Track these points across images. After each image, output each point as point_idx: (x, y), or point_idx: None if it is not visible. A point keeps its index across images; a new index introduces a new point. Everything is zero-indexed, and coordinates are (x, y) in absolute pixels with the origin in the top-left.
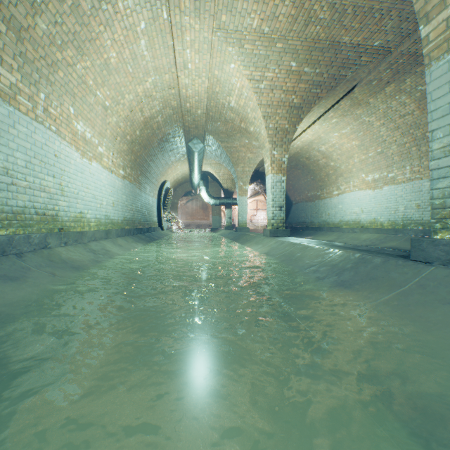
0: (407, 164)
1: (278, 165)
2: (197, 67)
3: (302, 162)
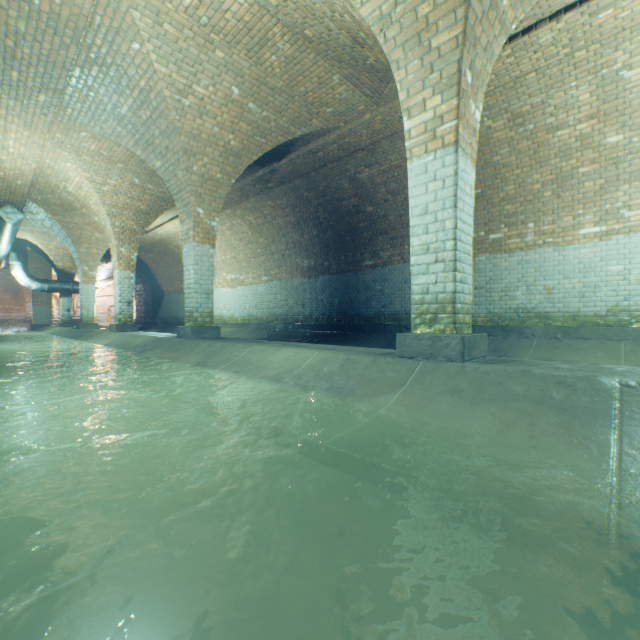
0: (250, 270)
1: (127, 262)
2: (22, 153)
3: (172, 249)
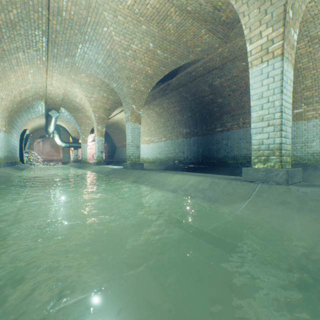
0: (156, 135)
1: (100, 133)
2: (58, 86)
3: (120, 126)
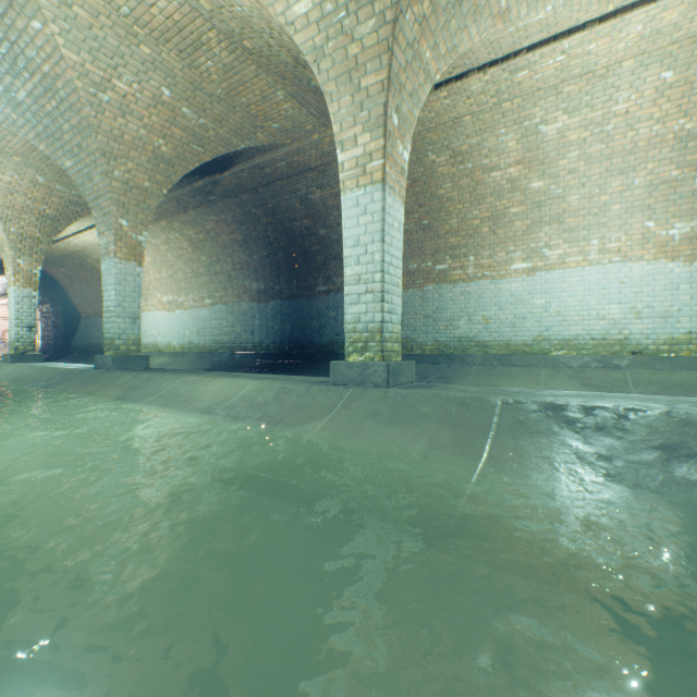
0: (191, 292)
1: (27, 277)
2: None
3: (92, 263)
